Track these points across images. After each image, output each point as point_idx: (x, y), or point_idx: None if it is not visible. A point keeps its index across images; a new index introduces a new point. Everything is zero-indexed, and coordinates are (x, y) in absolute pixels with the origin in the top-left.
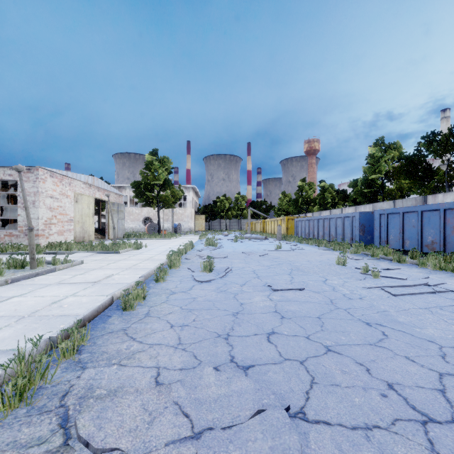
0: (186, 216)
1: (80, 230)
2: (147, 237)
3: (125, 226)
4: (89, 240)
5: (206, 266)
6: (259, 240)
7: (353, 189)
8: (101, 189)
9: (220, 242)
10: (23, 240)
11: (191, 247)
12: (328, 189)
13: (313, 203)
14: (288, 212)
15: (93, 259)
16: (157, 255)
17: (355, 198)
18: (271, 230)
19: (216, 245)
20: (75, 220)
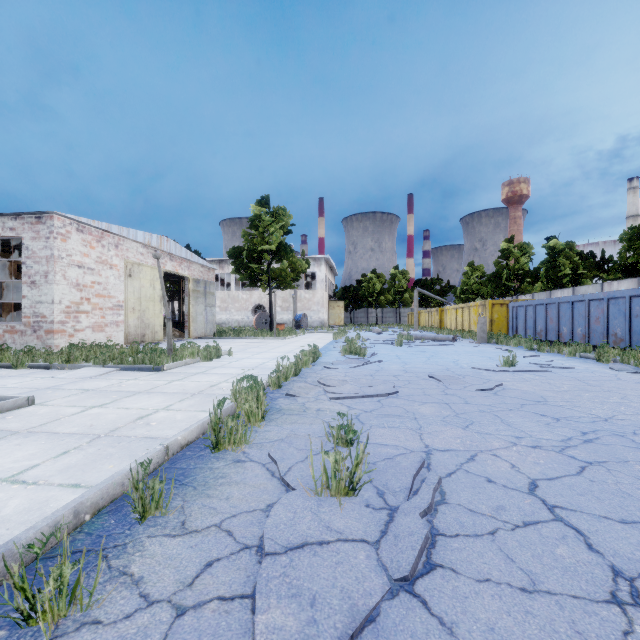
0: (315, 303)
1: (137, 324)
2: (249, 335)
3: (229, 318)
4: (153, 339)
5: (335, 469)
6: (443, 343)
7: (629, 246)
8: (176, 258)
9: (370, 347)
10: (30, 339)
11: (313, 358)
12: (563, 250)
13: (530, 277)
14: (480, 295)
15: (81, 389)
16: (233, 377)
17: (629, 263)
18: (456, 325)
19: (363, 354)
20: (127, 307)
